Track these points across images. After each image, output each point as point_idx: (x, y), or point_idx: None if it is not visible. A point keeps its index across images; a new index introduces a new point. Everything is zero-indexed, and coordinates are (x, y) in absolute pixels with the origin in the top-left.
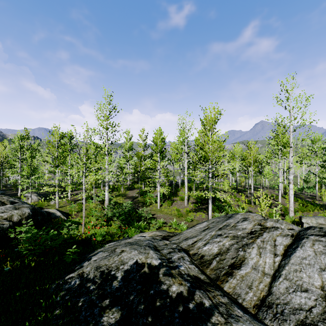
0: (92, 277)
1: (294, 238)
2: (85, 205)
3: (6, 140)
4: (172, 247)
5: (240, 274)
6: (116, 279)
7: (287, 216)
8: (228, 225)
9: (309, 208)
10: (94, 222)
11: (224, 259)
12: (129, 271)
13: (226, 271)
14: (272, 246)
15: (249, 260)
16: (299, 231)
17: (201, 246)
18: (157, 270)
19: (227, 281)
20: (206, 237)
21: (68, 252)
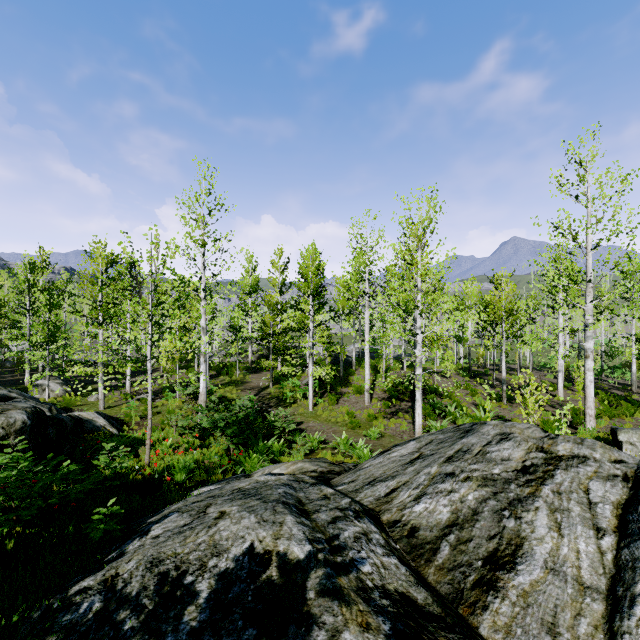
0: (135, 592)
1: (631, 484)
2: (159, 404)
3: (4, 273)
4: (340, 506)
5: (518, 587)
6: (195, 600)
7: (582, 428)
8: (468, 451)
9: (624, 410)
10: (175, 440)
11: (470, 540)
12: (231, 575)
13: (478, 574)
14: (585, 507)
15: (534, 545)
16: (638, 465)
17: (408, 503)
18: (302, 575)
19: (486, 608)
20: (417, 479)
21: (97, 516)
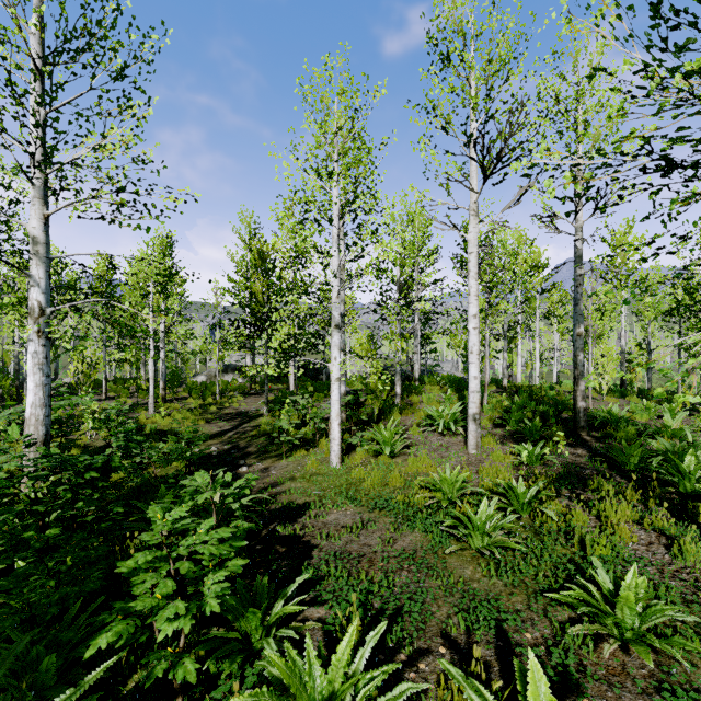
0: None
1: None
2: None
3: None
4: None
5: None
6: None
7: None
8: None
9: None
10: None
11: None
12: None
13: None
14: None
15: None
16: None
17: None
18: None
19: None
20: None
21: None
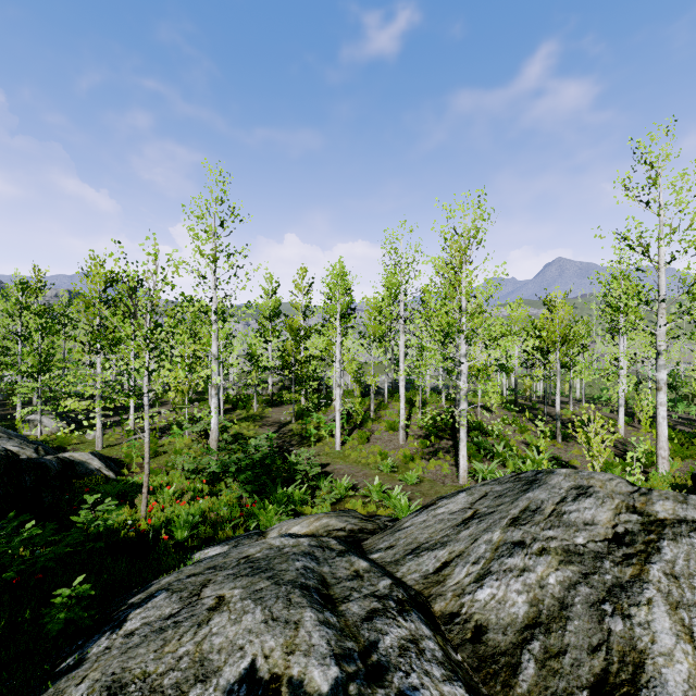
0: None
1: None
2: (166, 442)
3: None
4: (377, 592)
5: None
6: None
7: (655, 472)
8: (539, 511)
9: None
10: (180, 487)
11: (563, 652)
12: None
13: None
14: None
15: (660, 665)
16: None
17: (468, 586)
18: None
19: None
20: (476, 550)
21: (59, 599)
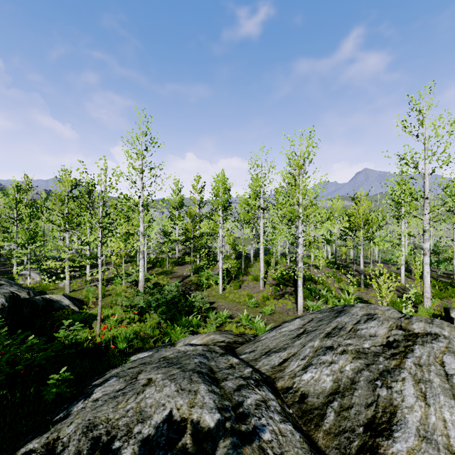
0: None
1: None
2: (110, 288)
3: (0, 194)
4: (243, 375)
5: (397, 454)
6: None
7: (421, 307)
8: (343, 329)
9: (450, 293)
10: (120, 316)
11: (351, 407)
12: (151, 442)
13: (361, 440)
14: (443, 378)
15: (405, 413)
16: None
17: (298, 372)
18: (212, 444)
19: None
20: (304, 352)
21: (51, 381)
